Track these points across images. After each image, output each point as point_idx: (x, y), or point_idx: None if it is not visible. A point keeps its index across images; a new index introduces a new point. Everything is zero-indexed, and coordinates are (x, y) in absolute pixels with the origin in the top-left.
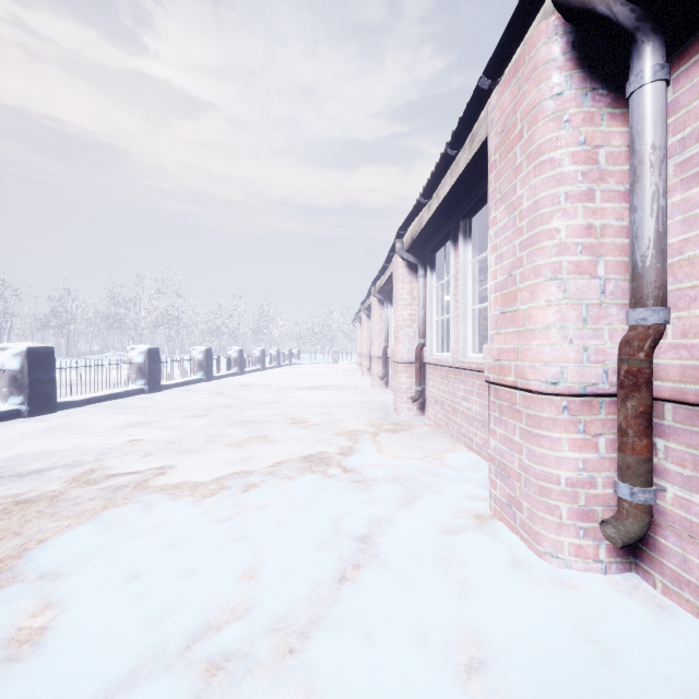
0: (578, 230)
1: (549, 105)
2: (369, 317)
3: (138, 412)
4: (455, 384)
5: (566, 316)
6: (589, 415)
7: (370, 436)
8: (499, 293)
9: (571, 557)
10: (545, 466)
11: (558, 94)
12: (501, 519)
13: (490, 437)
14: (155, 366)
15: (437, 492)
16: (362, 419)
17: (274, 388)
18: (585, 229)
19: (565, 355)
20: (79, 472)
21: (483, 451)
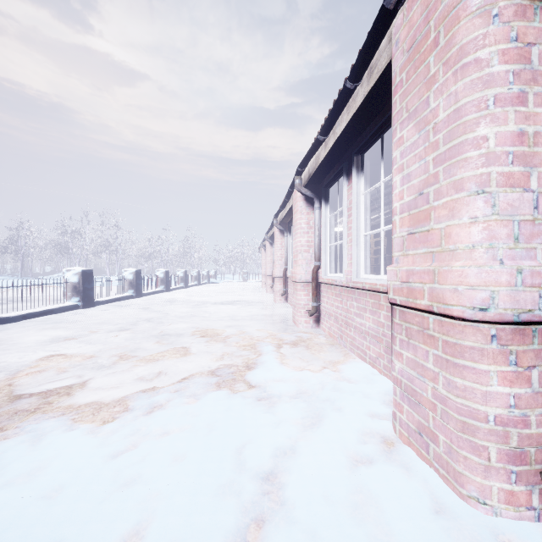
0: (509, 138)
1: None
2: (272, 245)
3: (67, 326)
4: (349, 302)
5: (495, 233)
6: (521, 345)
7: (274, 348)
8: (406, 213)
9: (501, 504)
10: (469, 401)
11: None
12: (409, 445)
13: (395, 359)
14: (89, 285)
15: (339, 410)
16: (266, 332)
17: (193, 303)
18: (517, 136)
19: (496, 278)
20: None
21: (376, 364)
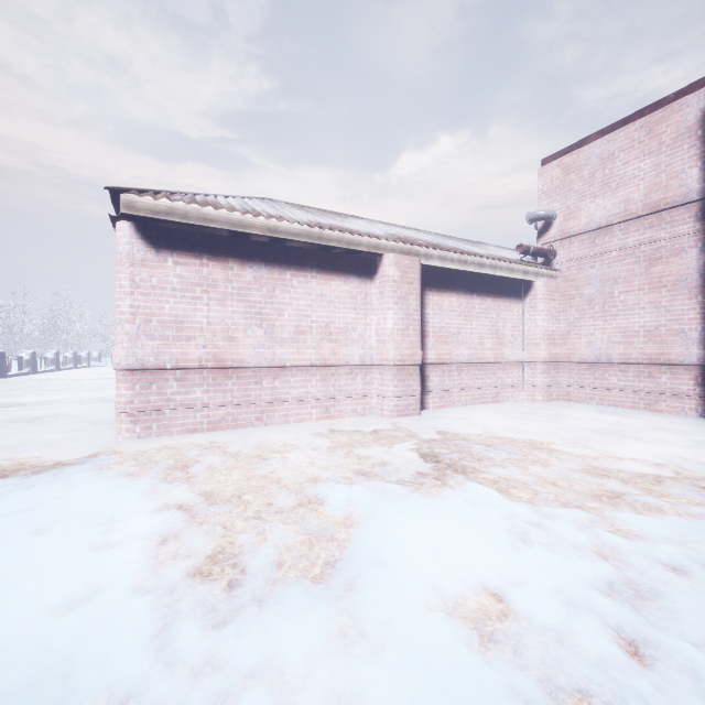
0: None
1: None
2: None
3: None
4: None
5: None
6: None
7: None
8: None
9: None
10: None
11: None
12: None
13: None
14: None
15: None
16: None
17: (69, 380)
18: None
19: None
20: None
21: None
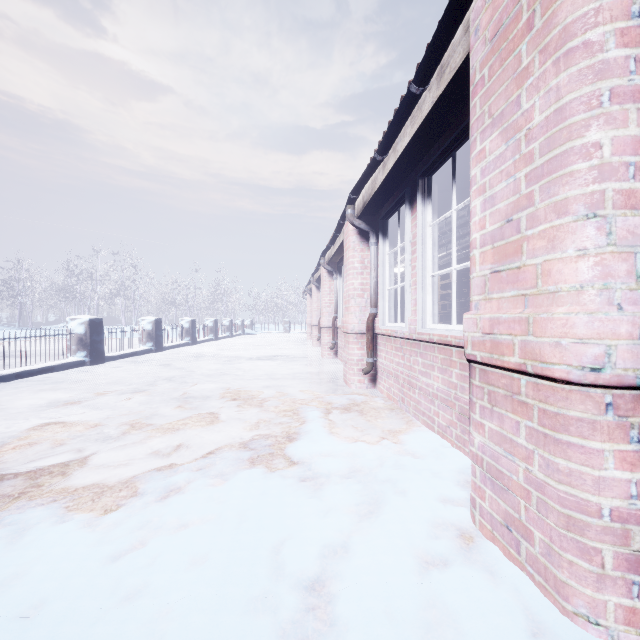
0: (629, 144)
1: None
2: (319, 288)
3: (70, 387)
4: (412, 358)
5: (611, 270)
6: None
7: (321, 414)
8: (489, 246)
9: (619, 625)
10: (576, 489)
11: None
12: (493, 541)
13: (475, 431)
14: (98, 337)
15: (403, 494)
16: (311, 393)
17: (224, 358)
18: None
19: (613, 328)
20: None
21: (447, 434)
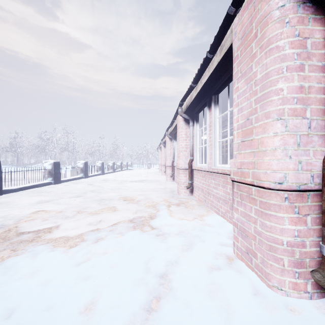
0: (294, 89)
1: (276, 13)
2: (165, 147)
3: (46, 194)
4: (209, 180)
5: (287, 142)
6: (301, 203)
7: (166, 207)
8: (240, 130)
9: (290, 290)
10: (273, 233)
11: (282, 6)
12: (242, 260)
13: (234, 212)
14: (57, 171)
15: (203, 241)
16: (161, 198)
17: (118, 181)
18: (299, 88)
19: (287, 166)
20: (1, 231)
21: (225, 216)
